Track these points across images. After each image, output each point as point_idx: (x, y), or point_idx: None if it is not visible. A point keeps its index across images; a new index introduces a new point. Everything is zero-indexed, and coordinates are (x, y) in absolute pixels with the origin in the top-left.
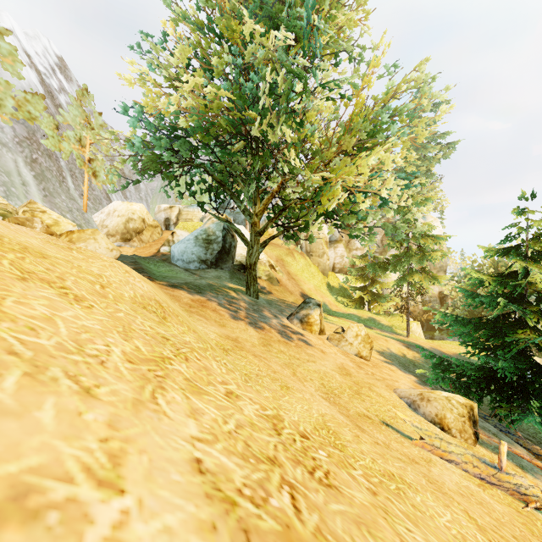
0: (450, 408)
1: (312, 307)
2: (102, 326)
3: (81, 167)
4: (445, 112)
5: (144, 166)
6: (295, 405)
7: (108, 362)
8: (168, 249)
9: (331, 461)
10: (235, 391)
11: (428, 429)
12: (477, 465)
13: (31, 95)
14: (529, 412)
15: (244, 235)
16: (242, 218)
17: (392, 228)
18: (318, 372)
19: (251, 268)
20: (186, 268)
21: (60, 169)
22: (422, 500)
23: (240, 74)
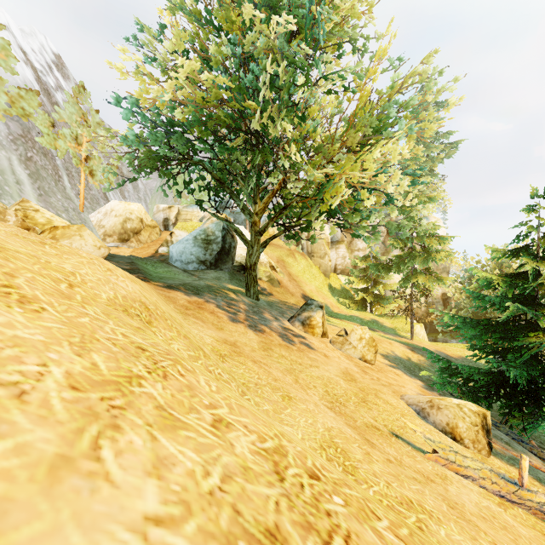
0: (462, 417)
1: (314, 309)
2: (46, 336)
3: (78, 165)
4: (453, 105)
5: (140, 163)
6: (298, 418)
7: (34, 391)
8: (166, 249)
9: (350, 513)
10: (226, 417)
11: (440, 440)
12: (496, 481)
13: (25, 91)
14: (543, 419)
15: (244, 235)
16: (242, 219)
17: (395, 228)
18: (322, 378)
19: (252, 269)
20: (185, 268)
21: (56, 168)
22: (446, 534)
23: (239, 68)
